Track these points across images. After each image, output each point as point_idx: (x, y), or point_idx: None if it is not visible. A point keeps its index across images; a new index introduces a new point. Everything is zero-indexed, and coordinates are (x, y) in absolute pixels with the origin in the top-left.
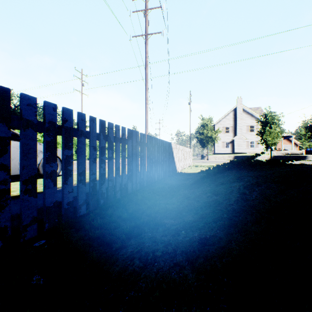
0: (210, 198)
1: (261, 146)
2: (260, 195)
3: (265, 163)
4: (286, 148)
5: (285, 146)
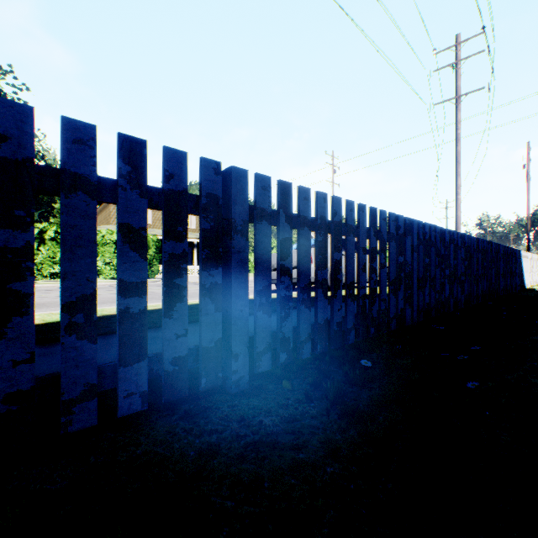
0: None
1: None
2: None
3: None
4: None
5: None
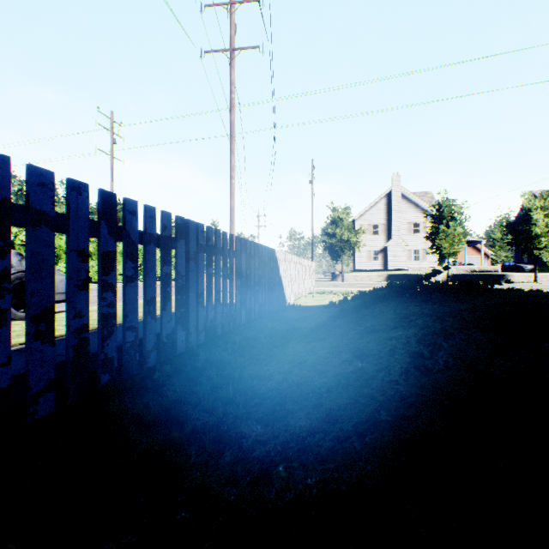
0: (348, 365)
1: (431, 258)
2: (454, 360)
3: (451, 287)
4: (472, 262)
5: (469, 258)
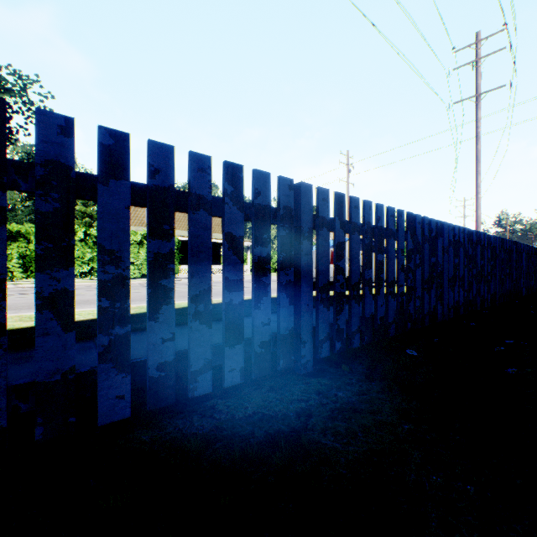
0: None
1: None
2: None
3: None
4: None
5: None
